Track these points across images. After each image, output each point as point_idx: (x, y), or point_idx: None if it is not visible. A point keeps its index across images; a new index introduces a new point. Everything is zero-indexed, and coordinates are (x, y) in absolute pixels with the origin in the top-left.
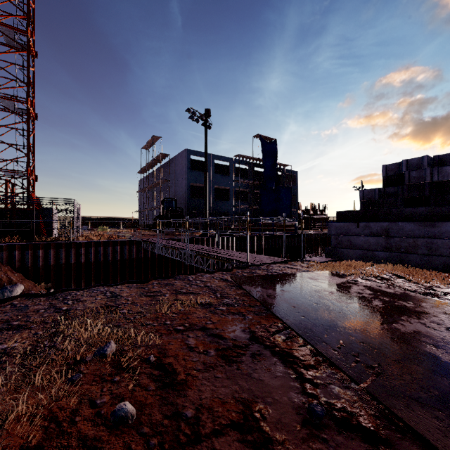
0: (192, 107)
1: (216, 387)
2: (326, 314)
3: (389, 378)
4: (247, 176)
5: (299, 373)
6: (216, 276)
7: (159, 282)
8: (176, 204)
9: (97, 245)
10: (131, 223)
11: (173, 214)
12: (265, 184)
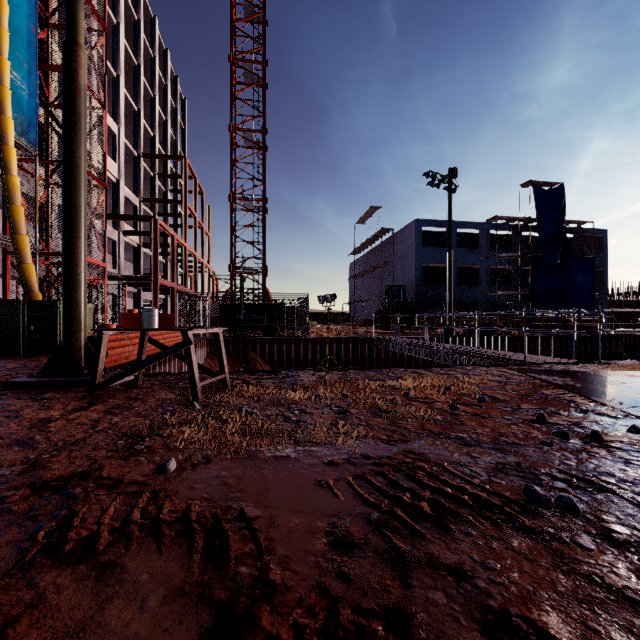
0: (431, 171)
1: (524, 402)
2: (609, 390)
3: (639, 409)
4: (509, 245)
5: (577, 404)
6: (493, 369)
7: (441, 369)
8: (405, 294)
9: (330, 341)
10: (343, 318)
11: (403, 307)
12: (541, 257)
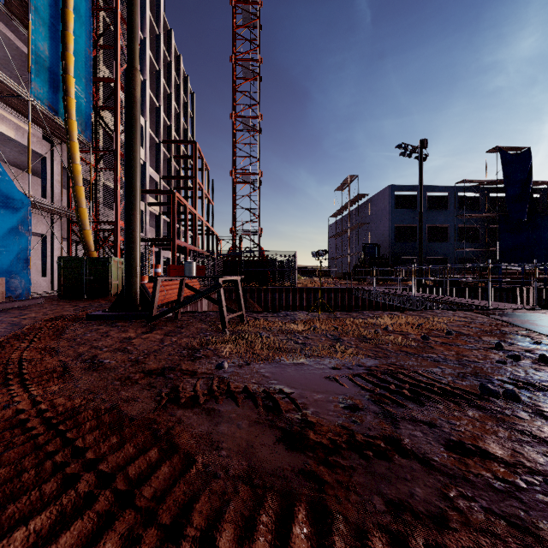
0: (403, 143)
1: (486, 336)
2: None
3: None
4: (477, 206)
5: (532, 338)
6: (460, 313)
7: (413, 312)
8: (379, 250)
9: (315, 291)
10: (323, 272)
11: (377, 262)
12: (508, 215)
